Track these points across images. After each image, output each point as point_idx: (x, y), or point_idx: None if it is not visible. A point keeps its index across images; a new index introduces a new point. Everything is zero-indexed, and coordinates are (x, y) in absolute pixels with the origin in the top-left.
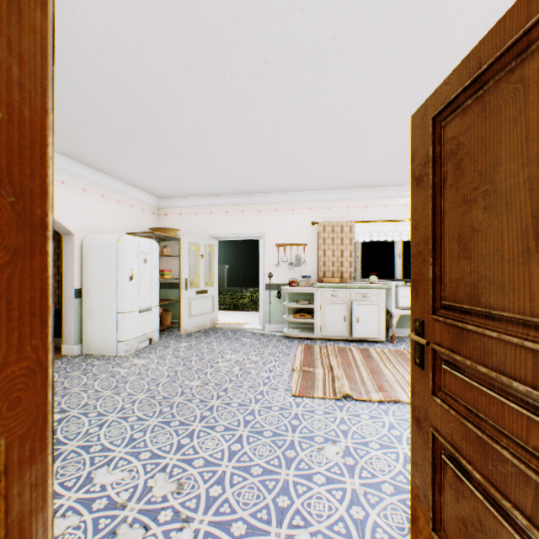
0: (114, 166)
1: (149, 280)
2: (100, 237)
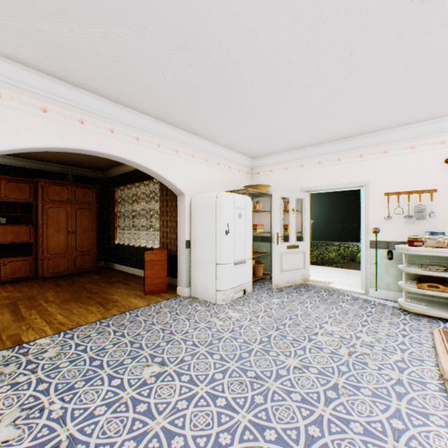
0: (214, 130)
1: (243, 233)
2: (203, 196)
